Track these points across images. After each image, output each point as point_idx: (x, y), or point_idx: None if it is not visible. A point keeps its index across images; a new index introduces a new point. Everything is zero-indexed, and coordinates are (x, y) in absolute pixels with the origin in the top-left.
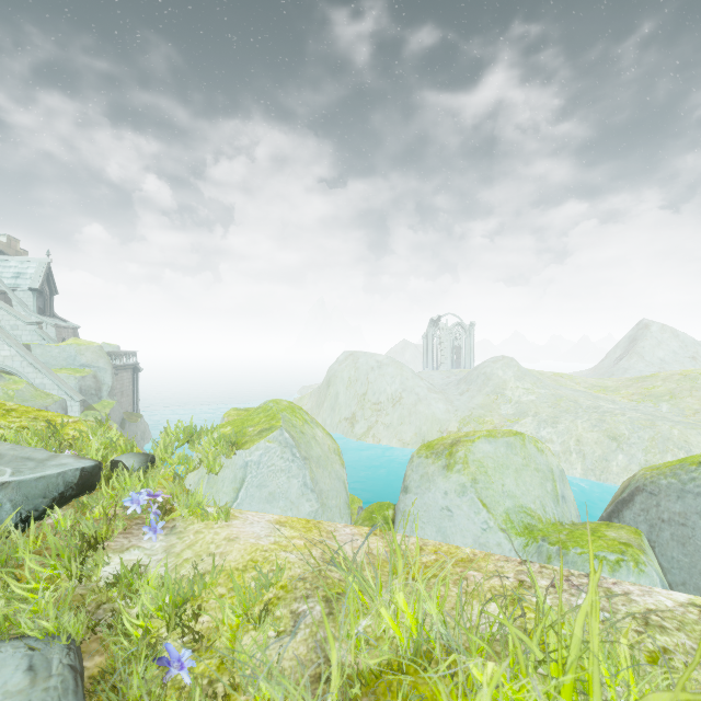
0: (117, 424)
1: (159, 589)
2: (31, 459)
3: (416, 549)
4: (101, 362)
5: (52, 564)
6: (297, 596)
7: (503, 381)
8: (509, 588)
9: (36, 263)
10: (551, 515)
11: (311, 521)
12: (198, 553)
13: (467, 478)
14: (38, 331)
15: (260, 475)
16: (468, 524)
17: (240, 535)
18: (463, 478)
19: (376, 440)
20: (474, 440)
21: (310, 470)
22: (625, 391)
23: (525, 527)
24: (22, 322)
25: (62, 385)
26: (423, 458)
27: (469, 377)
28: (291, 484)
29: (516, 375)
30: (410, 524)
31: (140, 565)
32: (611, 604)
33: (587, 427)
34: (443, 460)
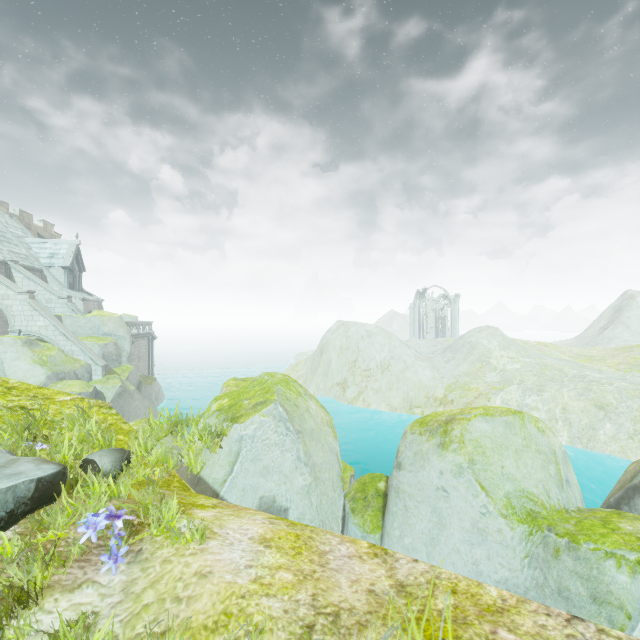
0: (135, 386)
1: None
2: None
3: None
4: (121, 331)
5: None
6: None
7: (488, 350)
8: None
9: (67, 244)
10: (555, 501)
11: (301, 537)
12: (162, 596)
13: (463, 458)
14: (68, 304)
15: (254, 449)
16: (465, 506)
17: (214, 567)
18: (460, 458)
19: (366, 404)
20: (470, 419)
21: (303, 444)
22: (612, 361)
23: (527, 513)
24: (55, 296)
25: (88, 351)
26: (416, 435)
27: (454, 346)
28: (285, 458)
29: (501, 344)
30: (403, 501)
31: (89, 615)
32: None
33: (573, 396)
34: (437, 438)
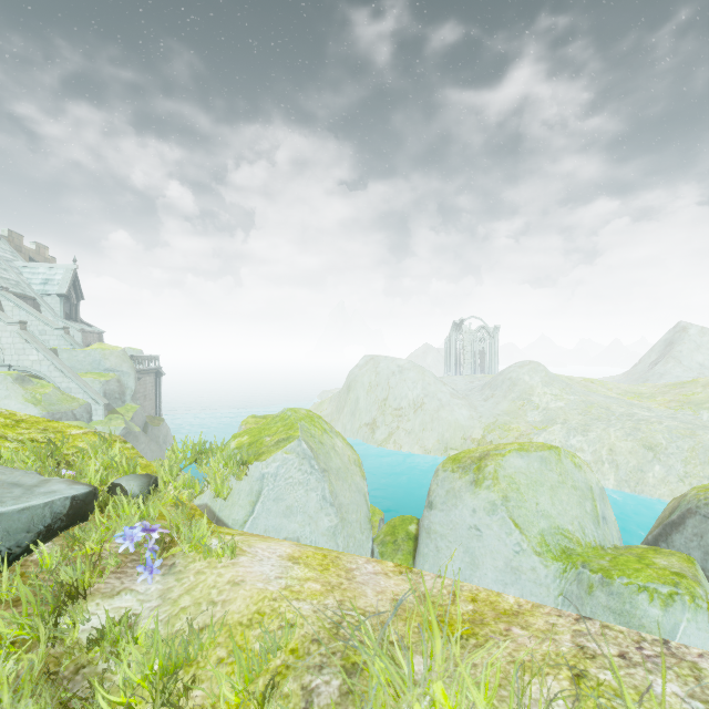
0: (140, 428)
1: (149, 649)
2: (18, 485)
3: (458, 621)
4: (124, 366)
5: (22, 622)
6: (310, 665)
7: (529, 387)
8: (568, 657)
9: (63, 269)
10: (591, 538)
11: (328, 556)
12: (198, 601)
13: (497, 495)
14: (65, 336)
15: (277, 488)
16: (498, 545)
17: (246, 577)
18: (493, 495)
19: (397, 447)
20: (505, 454)
21: (329, 483)
22: (662, 398)
23: (562, 551)
24: (50, 327)
25: (88, 389)
26: (449, 472)
27: (493, 382)
28: (310, 498)
29: (543, 380)
30: (435, 542)
31: (130, 615)
32: (703, 688)
33: (621, 436)
34: (470, 475)
